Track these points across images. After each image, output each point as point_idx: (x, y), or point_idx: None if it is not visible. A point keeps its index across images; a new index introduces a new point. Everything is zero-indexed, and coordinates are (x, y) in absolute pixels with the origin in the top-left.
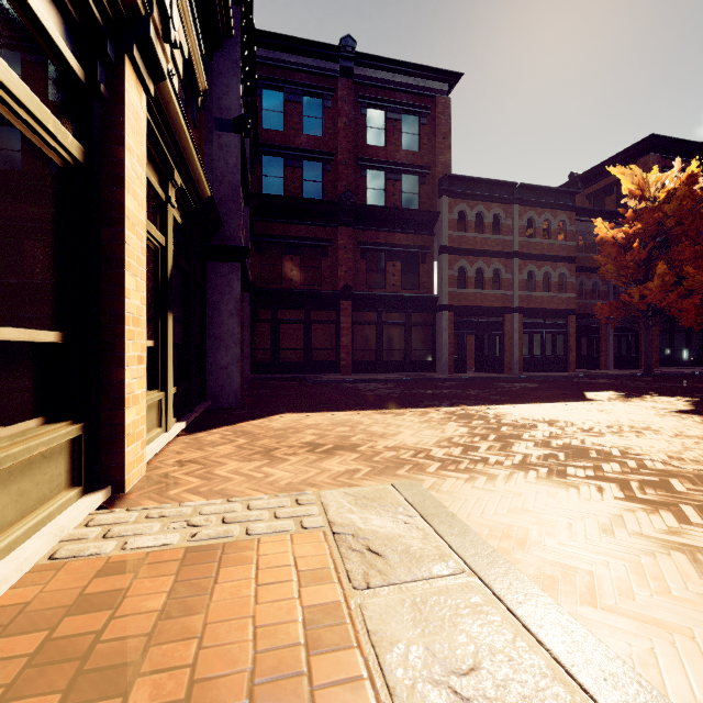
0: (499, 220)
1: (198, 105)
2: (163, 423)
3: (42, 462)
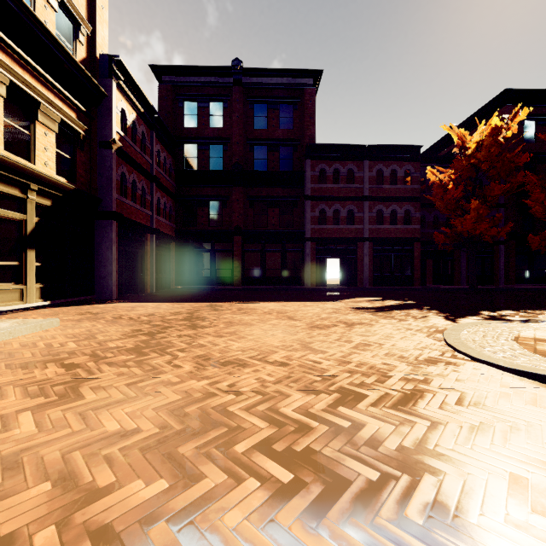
0: (353, 173)
1: (81, 139)
2: (24, 299)
3: None
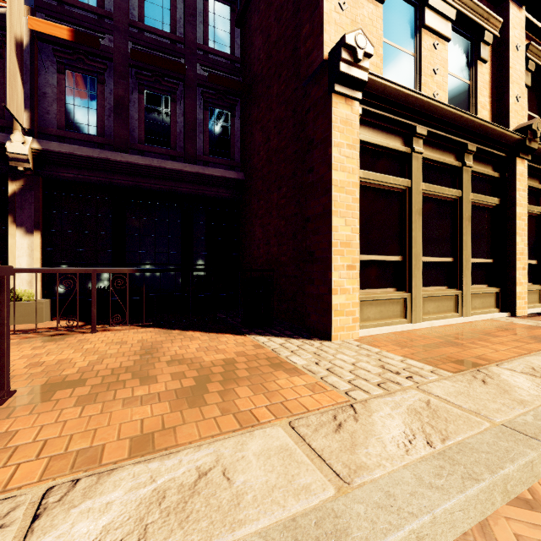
0: None
1: None
2: None
3: (487, 296)
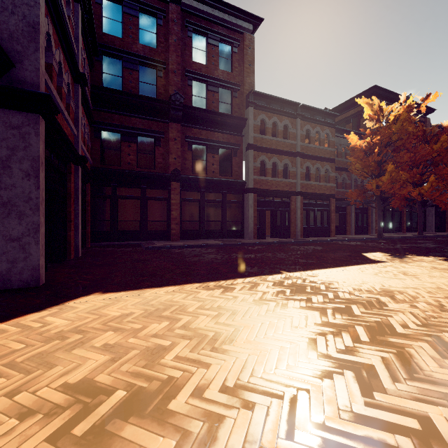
0: (287, 129)
1: None
2: None
3: None
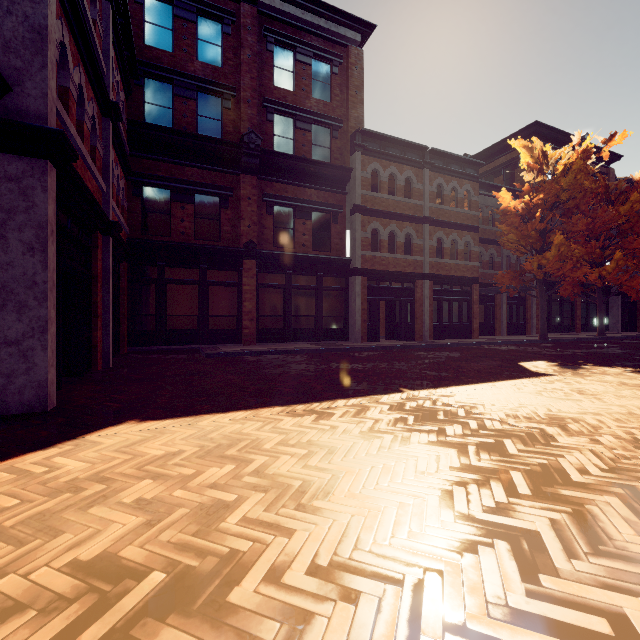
0: (410, 183)
1: None
2: None
3: None
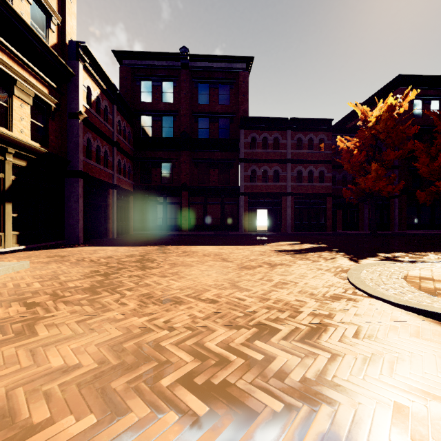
0: (278, 140)
1: (53, 111)
2: (2, 245)
3: None
